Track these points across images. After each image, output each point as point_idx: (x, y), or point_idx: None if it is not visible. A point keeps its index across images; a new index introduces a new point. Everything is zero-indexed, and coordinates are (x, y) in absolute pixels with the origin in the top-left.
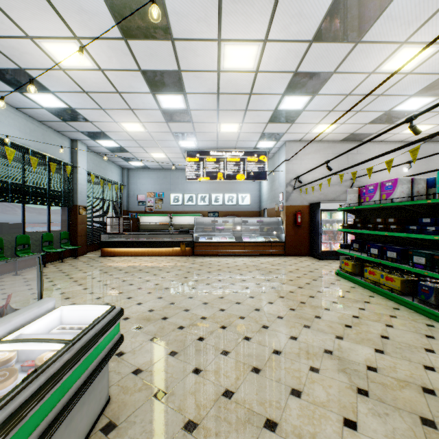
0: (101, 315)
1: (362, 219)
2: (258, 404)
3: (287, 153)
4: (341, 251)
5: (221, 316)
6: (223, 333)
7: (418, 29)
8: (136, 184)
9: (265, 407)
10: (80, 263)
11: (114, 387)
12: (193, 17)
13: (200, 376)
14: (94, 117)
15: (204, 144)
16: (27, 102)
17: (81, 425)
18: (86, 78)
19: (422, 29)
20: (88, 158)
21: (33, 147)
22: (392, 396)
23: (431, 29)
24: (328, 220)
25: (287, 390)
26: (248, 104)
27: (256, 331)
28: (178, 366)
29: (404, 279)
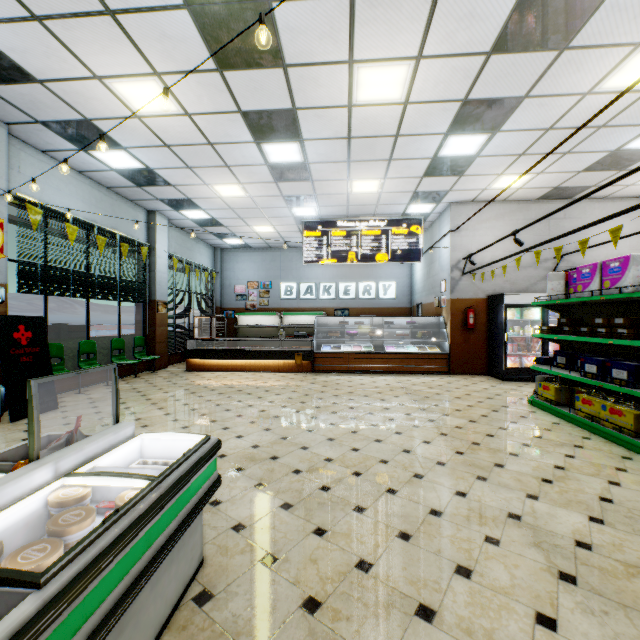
0: (193, 447)
1: (571, 319)
2: (407, 583)
3: (452, 220)
4: (537, 368)
5: (354, 458)
6: (356, 482)
7: None
8: (233, 271)
9: (418, 588)
10: (159, 380)
11: (208, 545)
12: (313, 33)
13: (324, 539)
14: (178, 179)
15: (328, 211)
16: (92, 163)
17: (169, 590)
18: (168, 127)
19: None
20: (170, 235)
21: (99, 223)
22: (614, 586)
23: None
24: (517, 321)
25: (450, 567)
26: (393, 151)
27: (405, 482)
28: (293, 524)
29: None
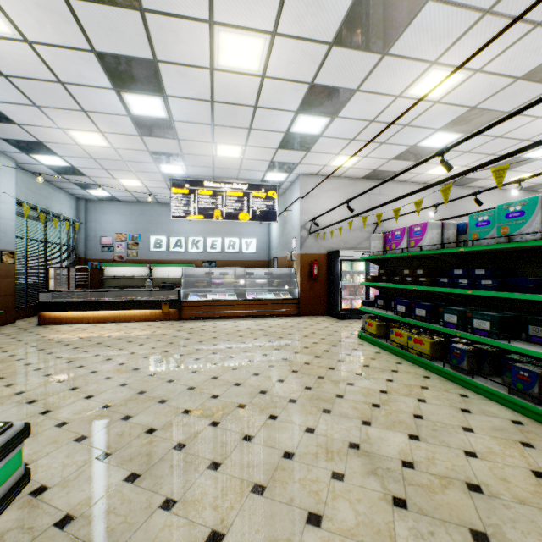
0: None
1: (387, 270)
2: None
3: (301, 189)
4: (364, 309)
5: (213, 406)
6: (213, 434)
7: (449, 48)
8: (100, 222)
9: None
10: (1, 337)
11: None
12: None
13: (173, 514)
14: (23, 118)
15: (195, 171)
16: None
17: None
18: (2, 52)
19: (453, 48)
20: (19, 180)
21: None
22: (434, 502)
23: (462, 51)
24: (348, 272)
25: (302, 517)
26: (253, 121)
27: (261, 425)
28: (137, 500)
29: (434, 341)
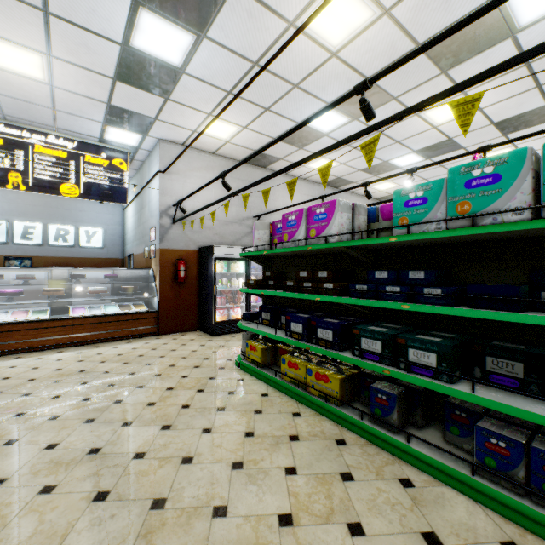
0: None
1: (276, 272)
2: None
3: (162, 159)
4: (245, 327)
5: None
6: None
7: None
8: None
9: None
10: None
11: None
12: None
13: None
14: None
15: None
16: None
17: None
18: None
19: None
20: None
21: None
22: None
23: None
24: (225, 274)
25: None
26: None
27: None
28: None
29: (344, 377)
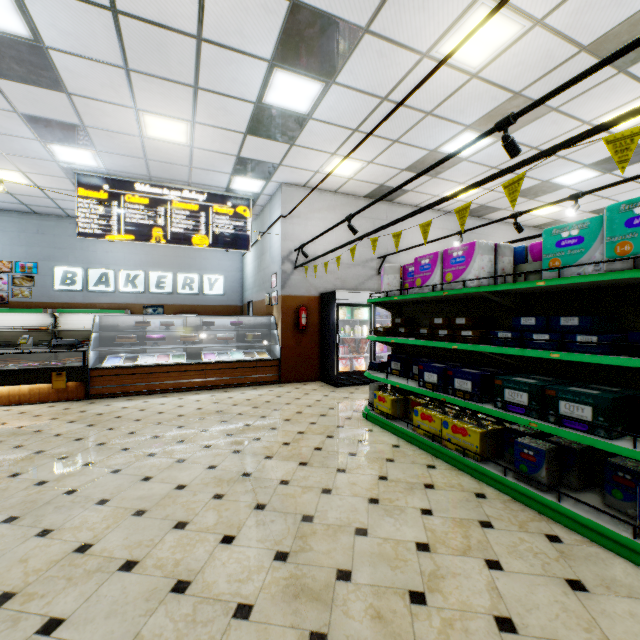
0: None
1: (407, 318)
2: None
3: (283, 204)
4: (373, 376)
5: None
6: None
7: None
8: None
9: None
10: None
11: None
12: None
13: None
14: None
15: (117, 163)
16: None
17: None
18: None
19: None
20: None
21: None
22: None
23: None
24: (347, 321)
25: None
26: (199, 71)
27: None
28: None
29: (485, 431)
